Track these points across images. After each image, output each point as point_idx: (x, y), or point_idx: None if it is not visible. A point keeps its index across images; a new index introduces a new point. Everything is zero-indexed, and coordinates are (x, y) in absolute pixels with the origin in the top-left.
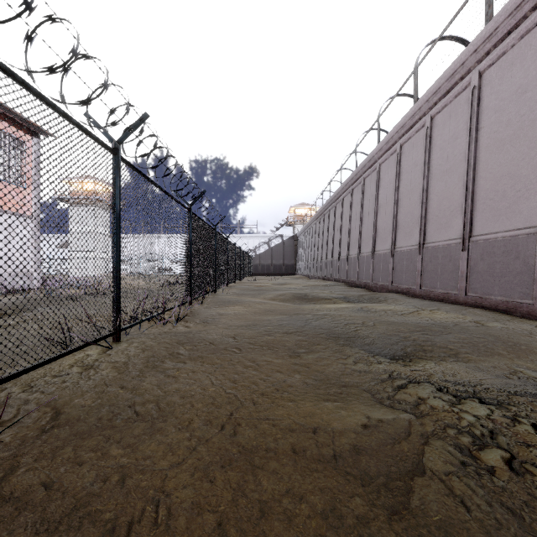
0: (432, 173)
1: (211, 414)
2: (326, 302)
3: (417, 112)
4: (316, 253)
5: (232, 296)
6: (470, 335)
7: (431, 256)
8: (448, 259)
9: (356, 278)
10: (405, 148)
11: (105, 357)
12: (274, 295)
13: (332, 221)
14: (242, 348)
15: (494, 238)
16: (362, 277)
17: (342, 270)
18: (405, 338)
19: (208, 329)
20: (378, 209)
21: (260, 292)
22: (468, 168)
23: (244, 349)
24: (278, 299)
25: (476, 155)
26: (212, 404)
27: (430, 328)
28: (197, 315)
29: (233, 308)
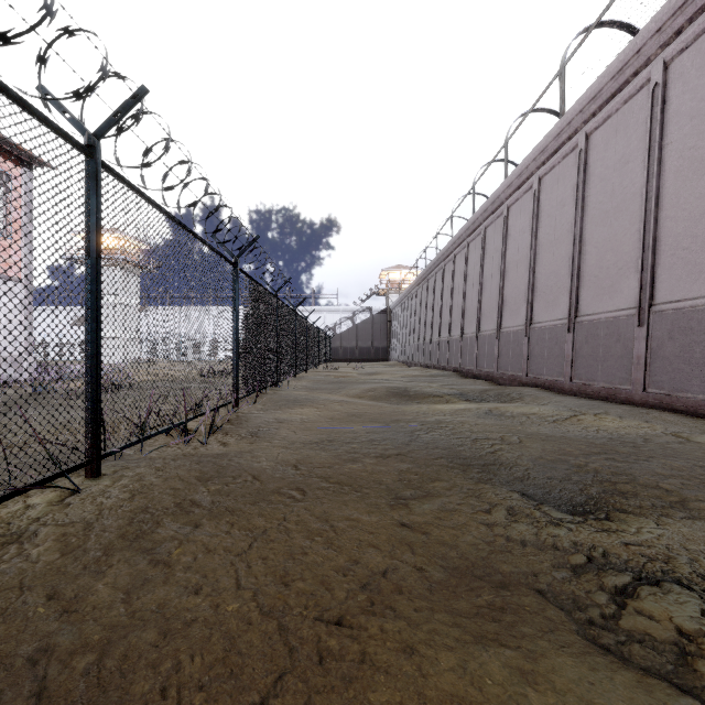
0: (588, 215)
1: (214, 704)
2: (436, 400)
3: (565, 129)
4: (417, 332)
5: (300, 392)
6: (686, 462)
7: (588, 334)
8: (615, 339)
9: (473, 366)
10: (546, 181)
11: (57, 511)
12: (361, 390)
13: (439, 289)
14: (306, 490)
15: (691, 307)
16: (482, 364)
17: (454, 355)
18: (580, 467)
19: (256, 449)
20: (506, 269)
21: (341, 385)
22: (647, 204)
23: (311, 491)
24: (367, 395)
25: (659, 185)
26: (223, 665)
27: (614, 448)
28: (245, 423)
29: (301, 410)
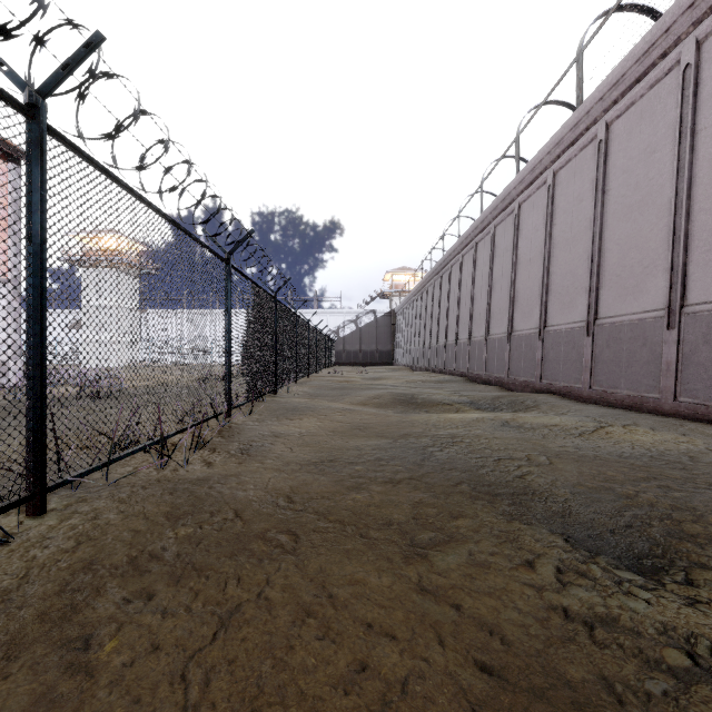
0: (609, 210)
1: None
2: (445, 409)
3: (583, 119)
4: (423, 335)
5: (301, 399)
6: None
7: (609, 338)
8: (640, 343)
9: (482, 371)
10: (562, 176)
11: None
12: (365, 397)
13: (446, 290)
14: (299, 533)
15: None
16: (491, 369)
17: (461, 359)
18: (630, 498)
19: (244, 472)
20: (518, 269)
21: (344, 392)
22: (677, 196)
23: (304, 536)
24: (372, 403)
25: (691, 175)
26: None
27: (662, 471)
28: (237, 437)
29: (300, 421)
